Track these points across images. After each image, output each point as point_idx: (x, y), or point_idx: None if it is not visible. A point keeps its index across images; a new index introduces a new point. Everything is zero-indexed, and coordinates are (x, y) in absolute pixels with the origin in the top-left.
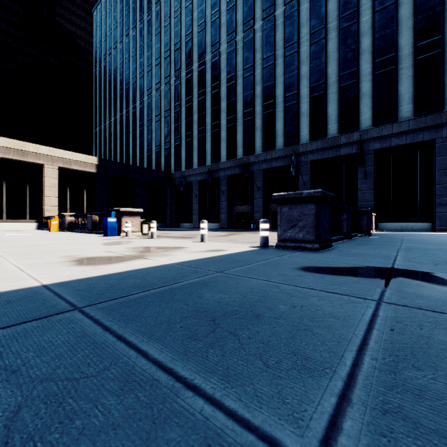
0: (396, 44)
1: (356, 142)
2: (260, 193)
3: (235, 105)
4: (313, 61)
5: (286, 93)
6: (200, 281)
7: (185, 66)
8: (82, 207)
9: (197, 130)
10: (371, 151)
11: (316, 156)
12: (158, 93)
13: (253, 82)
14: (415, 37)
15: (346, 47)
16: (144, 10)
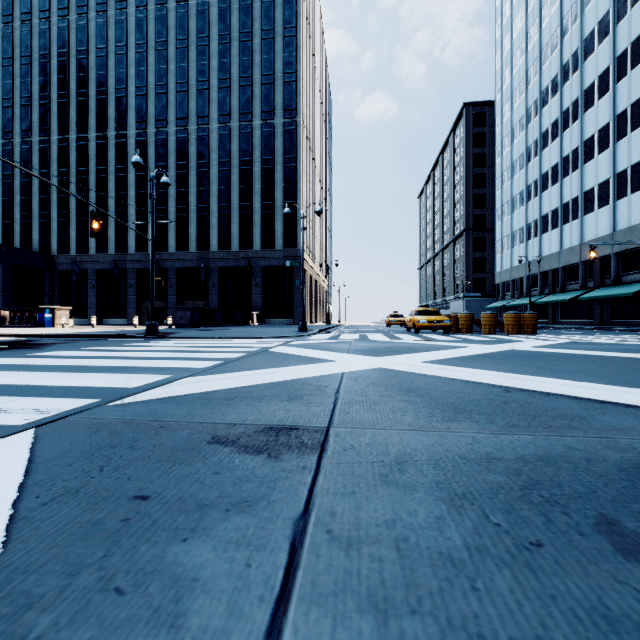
0: (274, 196)
1: (251, 258)
2: (174, 290)
3: (146, 198)
4: (221, 185)
5: (199, 204)
6: None
7: (76, 128)
8: None
9: (95, 210)
10: (260, 266)
11: (223, 264)
12: (28, 145)
13: None
14: (284, 196)
15: (245, 185)
16: None
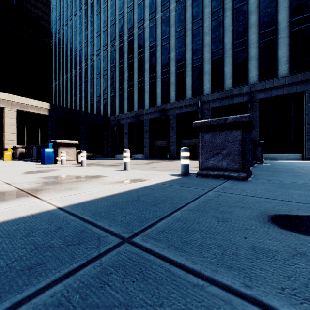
0: (276, 19)
1: (246, 93)
2: (174, 131)
3: (155, 66)
4: (213, 32)
5: (193, 57)
6: None
7: (118, 37)
8: (36, 142)
9: (127, 85)
10: (257, 100)
11: (215, 104)
12: (98, 58)
13: (169, 48)
14: (290, 14)
15: (238, 22)
16: None
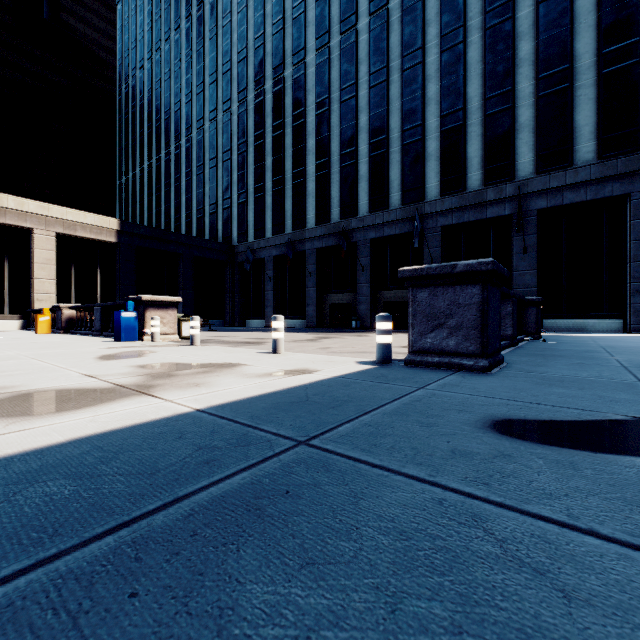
0: (571, 50)
1: (510, 198)
2: (365, 274)
3: (328, 143)
4: (445, 76)
5: (405, 124)
6: (245, 487)
7: (253, 84)
8: (94, 296)
9: (271, 180)
10: (534, 211)
11: (449, 220)
12: (214, 126)
13: (356, 108)
14: (600, 40)
15: (496, 56)
16: (192, 2)
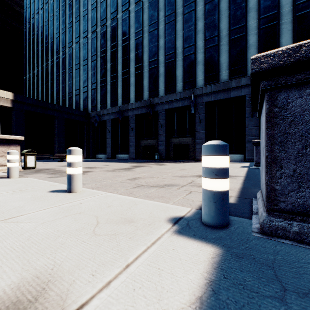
0: (278, 2)
1: (244, 86)
2: (163, 129)
3: (141, 55)
4: (207, 17)
5: (185, 44)
6: None
7: (100, 22)
8: None
9: (110, 76)
10: None
11: (210, 98)
12: (78, 46)
13: (157, 35)
14: None
15: (236, 6)
16: None
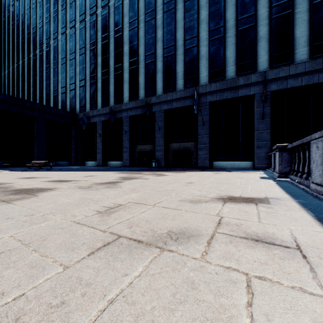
0: None
1: (254, 83)
2: (161, 132)
3: (137, 48)
4: (212, 5)
5: (186, 36)
6: None
7: (89, 10)
8: None
9: (101, 72)
10: (268, 92)
11: (214, 97)
12: (64, 37)
13: (155, 25)
14: None
15: None
16: None
